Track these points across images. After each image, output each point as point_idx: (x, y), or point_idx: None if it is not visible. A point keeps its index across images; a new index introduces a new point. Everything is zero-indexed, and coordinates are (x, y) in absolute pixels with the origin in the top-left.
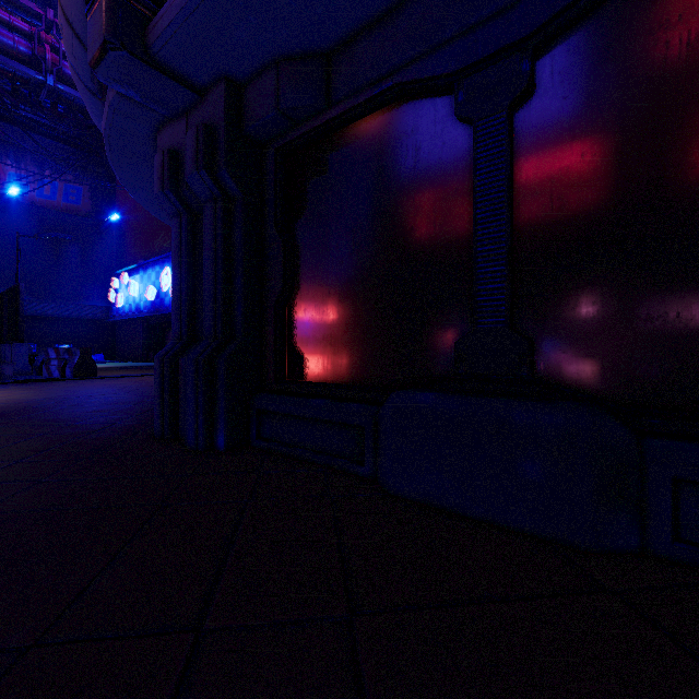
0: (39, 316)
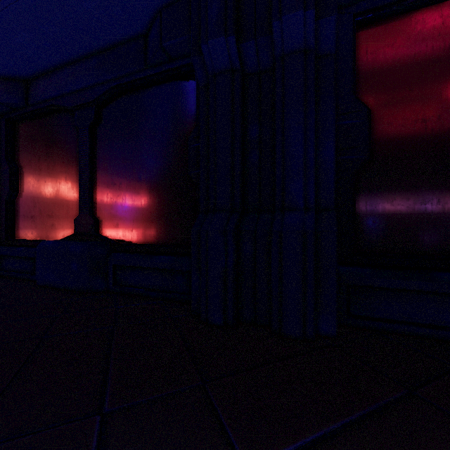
0: None
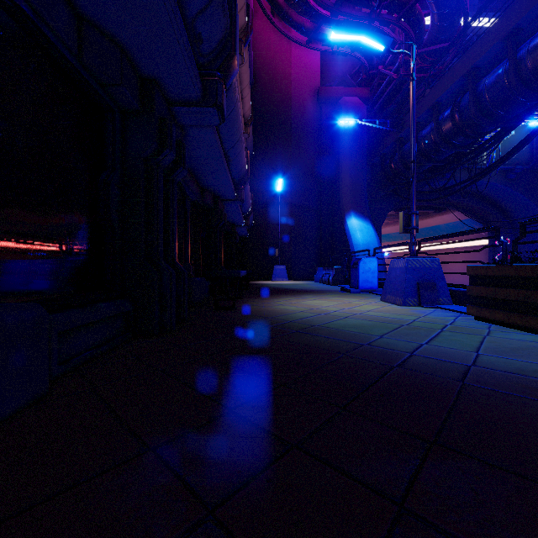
0: None
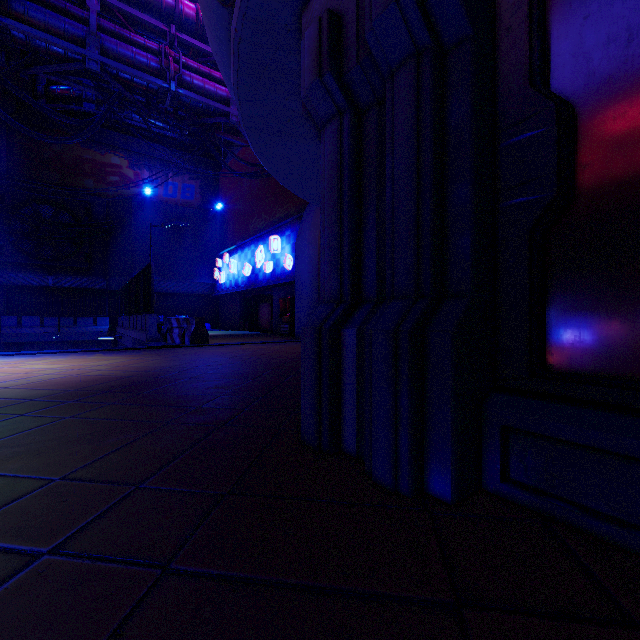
0: (165, 292)
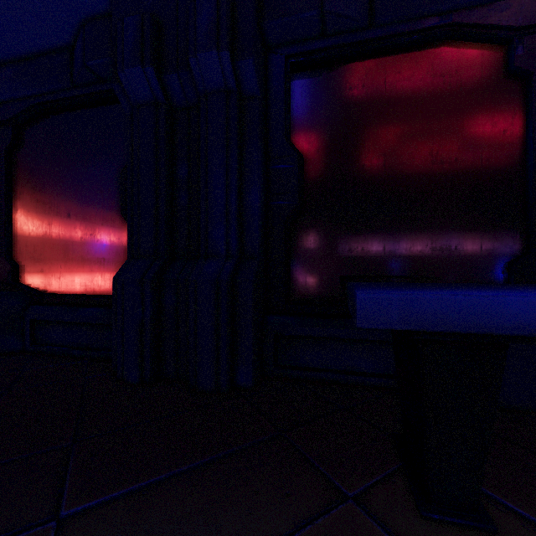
0: None
